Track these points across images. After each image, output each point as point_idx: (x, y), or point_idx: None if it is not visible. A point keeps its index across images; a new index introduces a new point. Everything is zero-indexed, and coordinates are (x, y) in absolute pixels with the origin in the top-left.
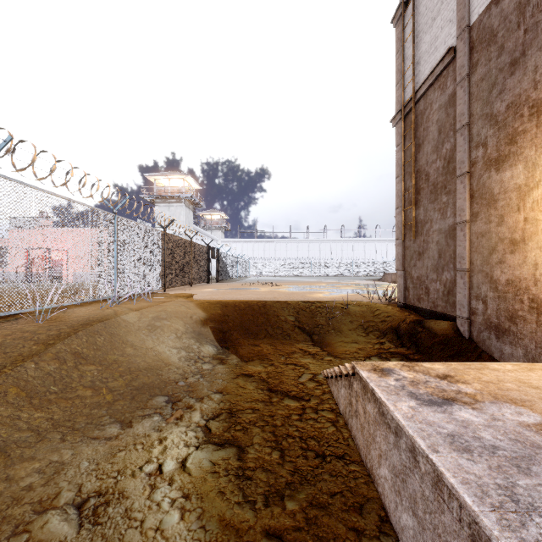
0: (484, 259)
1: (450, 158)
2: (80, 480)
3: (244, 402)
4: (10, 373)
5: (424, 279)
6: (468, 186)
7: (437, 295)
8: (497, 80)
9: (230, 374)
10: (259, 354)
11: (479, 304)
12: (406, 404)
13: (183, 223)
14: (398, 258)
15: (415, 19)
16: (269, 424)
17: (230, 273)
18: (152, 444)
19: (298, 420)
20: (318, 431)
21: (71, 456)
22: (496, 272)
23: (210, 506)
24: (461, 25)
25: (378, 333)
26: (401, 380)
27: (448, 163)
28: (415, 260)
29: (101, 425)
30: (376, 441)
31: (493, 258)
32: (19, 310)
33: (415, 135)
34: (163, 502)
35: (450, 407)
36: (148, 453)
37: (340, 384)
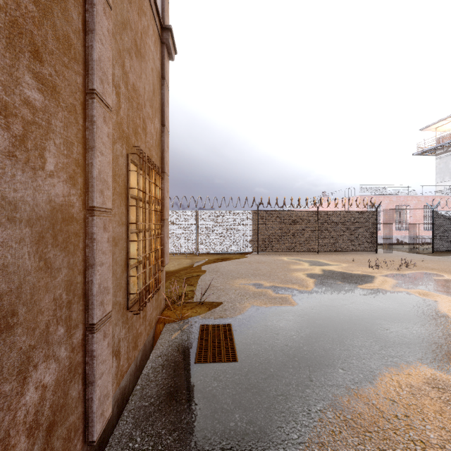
0: None
1: None
2: None
3: None
4: None
5: None
6: None
7: None
8: None
9: None
10: None
11: None
12: None
13: None
14: None
15: None
16: None
17: None
18: None
19: None
20: None
21: None
22: None
23: None
24: None
25: None
26: None
27: None
28: None
29: None
30: None
31: None
32: None
33: None
34: None
35: None
36: None
37: None
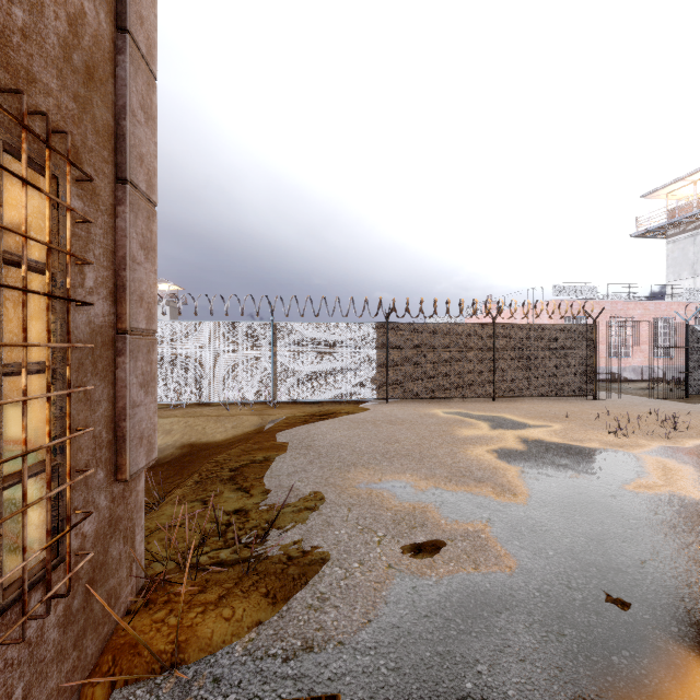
0: None
1: None
2: None
3: None
4: None
5: None
6: None
7: None
8: None
9: None
10: None
11: None
12: None
13: None
14: None
15: None
16: None
17: None
18: None
19: None
20: None
21: None
22: None
23: None
24: None
25: None
26: None
27: None
28: None
29: None
30: None
31: None
32: (169, 401)
33: None
34: None
35: None
36: None
37: None
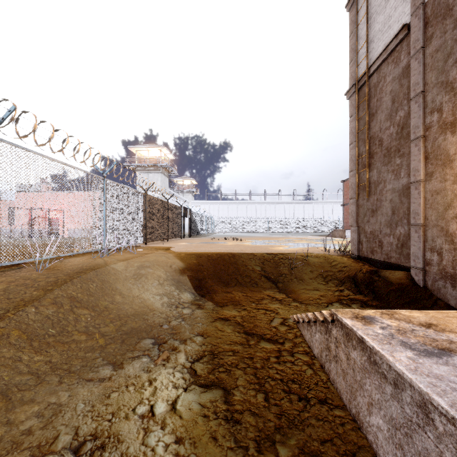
0: (439, 214)
1: (403, 124)
2: (77, 422)
3: (224, 345)
4: (13, 317)
5: (378, 234)
6: (423, 149)
7: (390, 247)
8: (453, 50)
9: (208, 318)
10: (232, 300)
11: (434, 255)
12: (404, 354)
13: (160, 187)
14: (352, 215)
15: (368, 2)
16: (250, 367)
17: (200, 230)
18: (143, 385)
19: (276, 363)
20: (297, 374)
21: (68, 397)
22: (452, 226)
23: (204, 453)
24: (416, 3)
25: (336, 281)
26: (387, 328)
27: (402, 129)
28: (368, 217)
29: (95, 366)
30: (365, 389)
31: (448, 214)
32: (22, 260)
33: (368, 105)
34: (157, 447)
35: (450, 359)
36: (140, 394)
37: (314, 329)
